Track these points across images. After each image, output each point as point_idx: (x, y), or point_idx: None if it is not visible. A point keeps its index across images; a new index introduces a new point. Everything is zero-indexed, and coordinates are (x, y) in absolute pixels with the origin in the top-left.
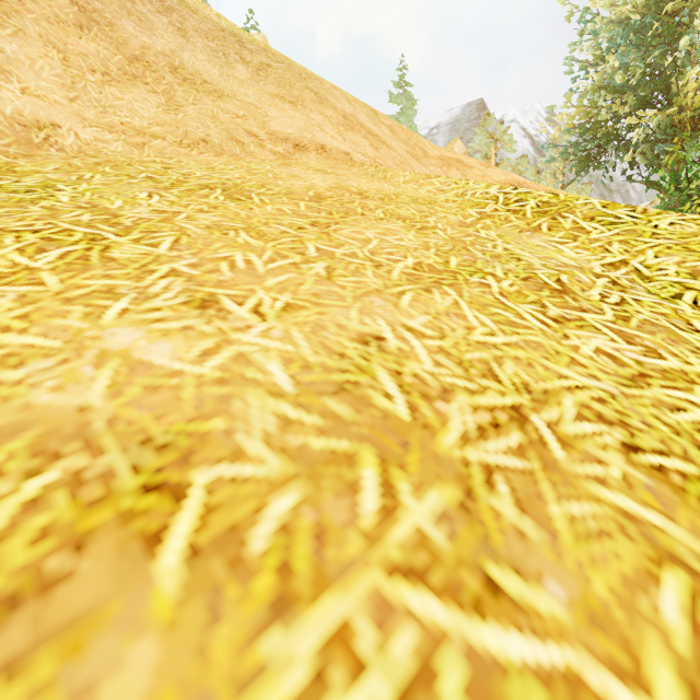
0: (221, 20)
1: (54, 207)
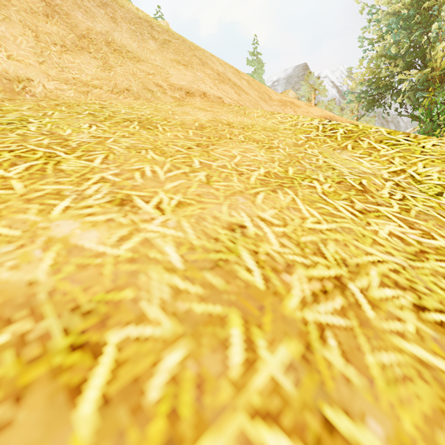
0: (139, 12)
1: (25, 134)
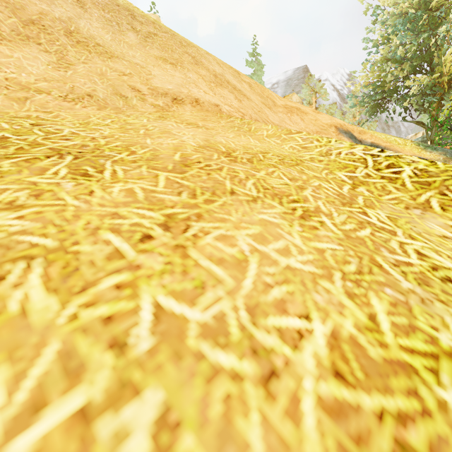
0: None
1: None
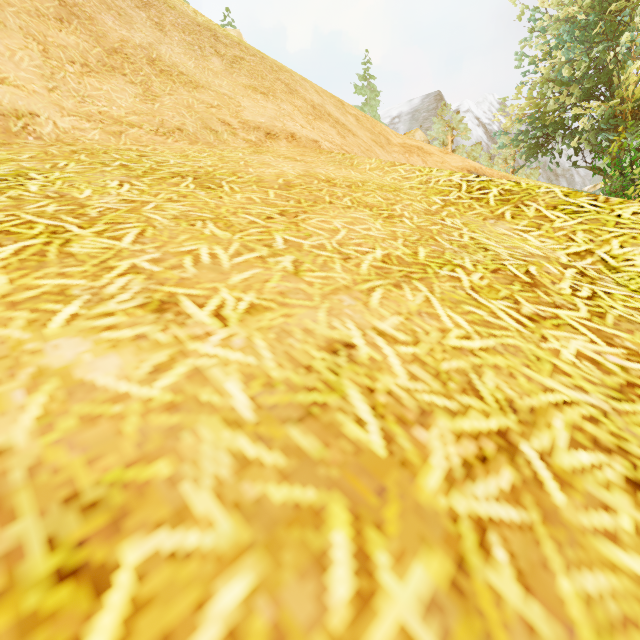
0: (197, 15)
1: (20, 197)
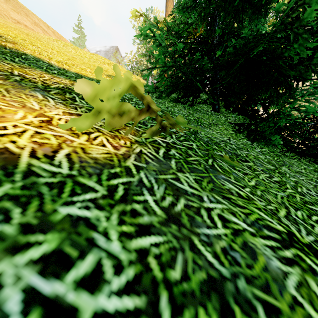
0: None
1: None
